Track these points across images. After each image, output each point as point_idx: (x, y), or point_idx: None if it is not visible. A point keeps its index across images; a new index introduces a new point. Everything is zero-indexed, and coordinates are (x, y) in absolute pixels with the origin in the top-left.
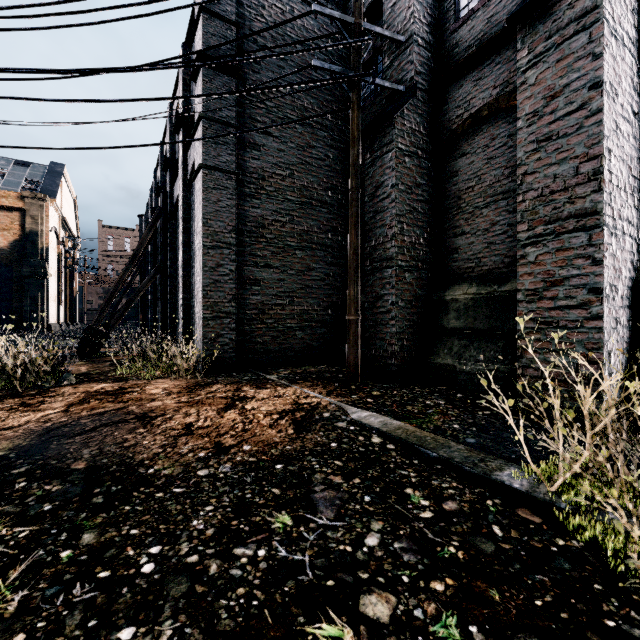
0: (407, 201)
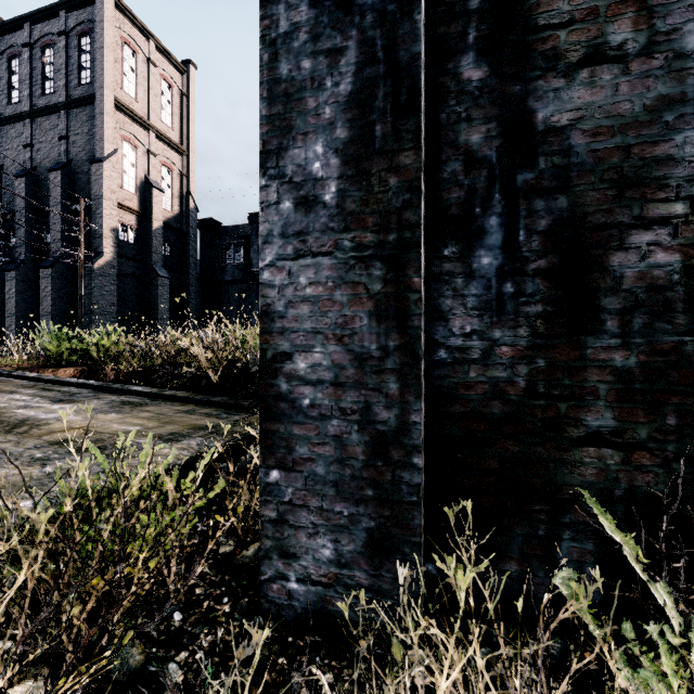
0: (22, 296)
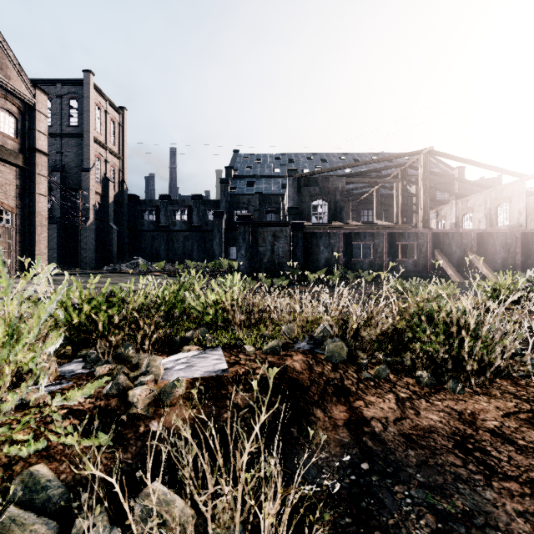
0: None
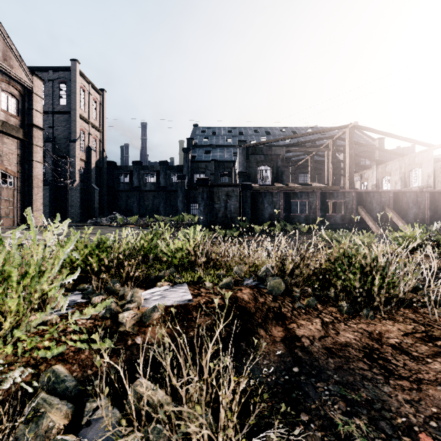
0: None
